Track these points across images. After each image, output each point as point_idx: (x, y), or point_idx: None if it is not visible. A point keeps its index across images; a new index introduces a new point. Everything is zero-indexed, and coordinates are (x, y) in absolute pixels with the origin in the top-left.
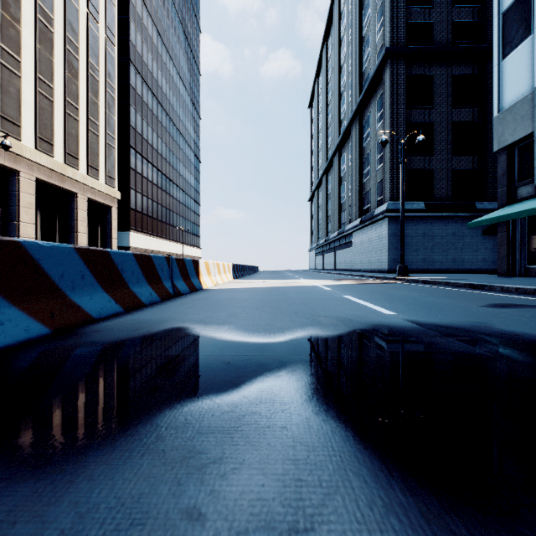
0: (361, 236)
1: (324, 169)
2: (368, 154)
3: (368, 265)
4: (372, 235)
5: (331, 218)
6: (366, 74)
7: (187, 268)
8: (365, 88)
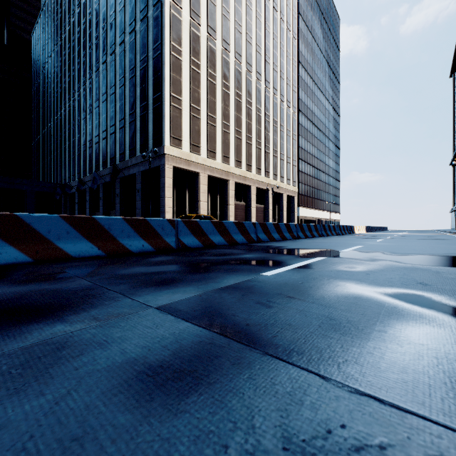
0: None
1: None
2: None
3: None
4: None
5: None
6: None
7: (351, 228)
8: None
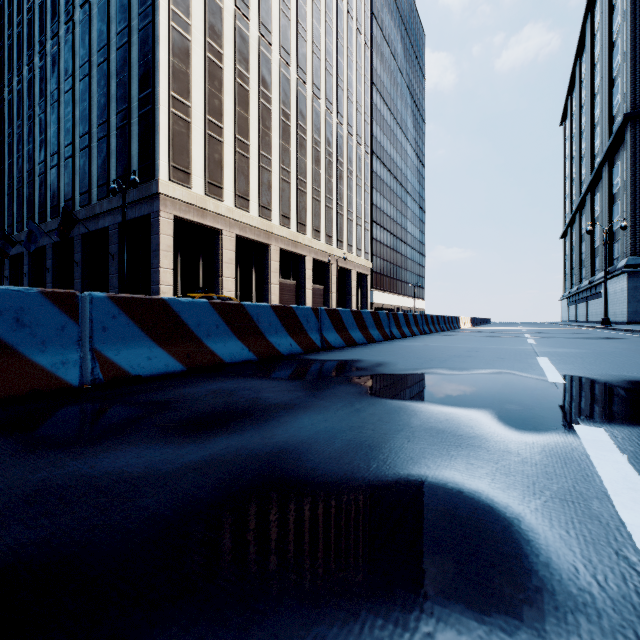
0: (608, 287)
1: (575, 207)
2: (617, 203)
3: (613, 317)
4: (616, 288)
5: (585, 262)
6: (616, 119)
7: (457, 320)
8: (609, 142)
